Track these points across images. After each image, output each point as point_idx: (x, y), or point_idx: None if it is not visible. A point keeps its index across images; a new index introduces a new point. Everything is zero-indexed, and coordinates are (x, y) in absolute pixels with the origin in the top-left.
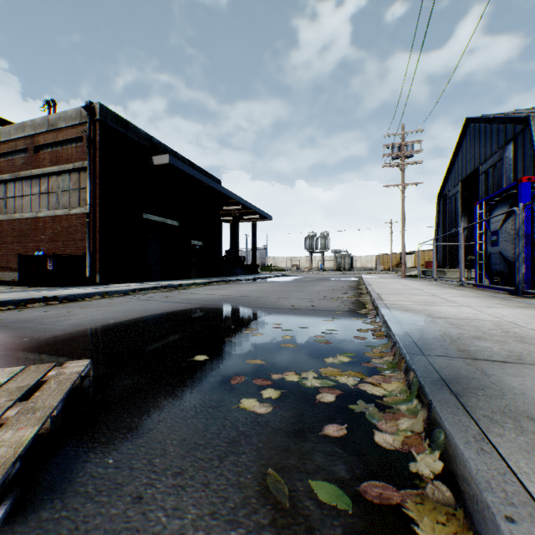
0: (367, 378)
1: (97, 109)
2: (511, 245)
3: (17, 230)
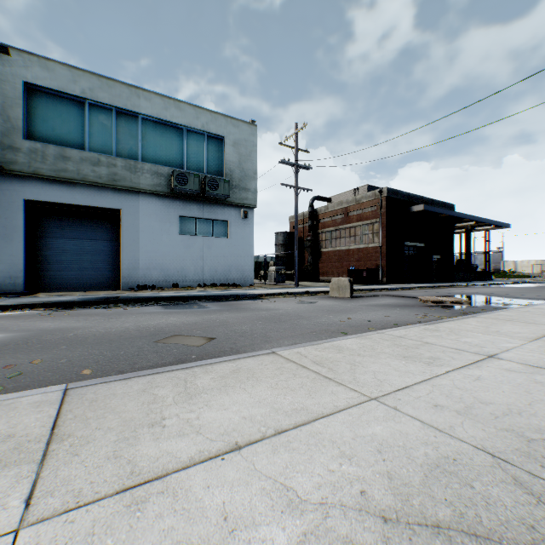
0: None
1: (384, 191)
2: None
3: (337, 256)
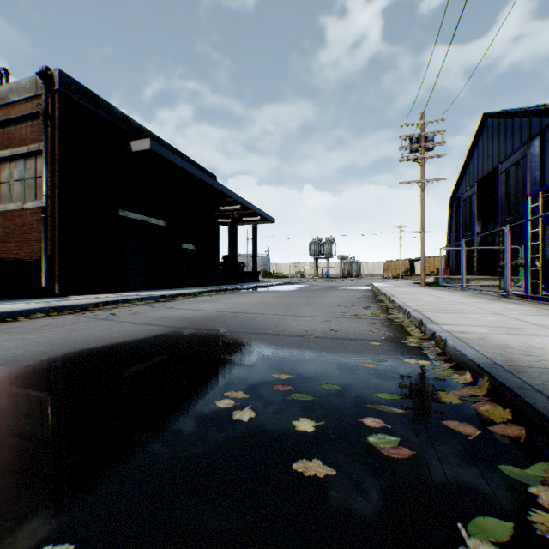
0: None
1: (56, 78)
2: None
3: None
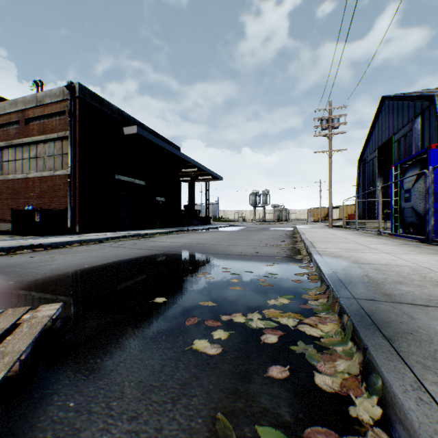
0: (305, 319)
1: (77, 88)
2: (421, 201)
3: (11, 188)
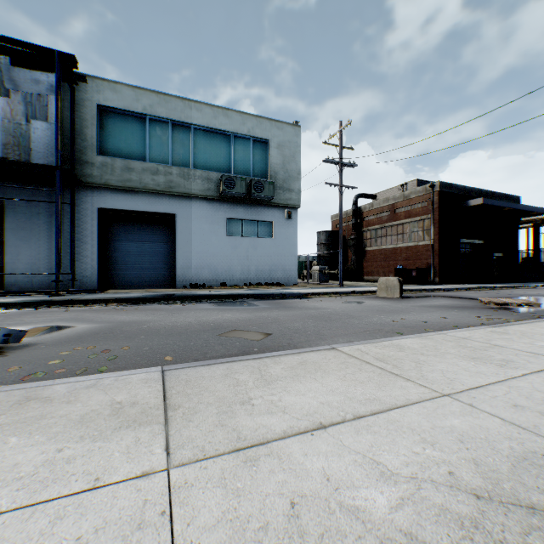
0: None
1: (436, 185)
2: None
3: (383, 254)
